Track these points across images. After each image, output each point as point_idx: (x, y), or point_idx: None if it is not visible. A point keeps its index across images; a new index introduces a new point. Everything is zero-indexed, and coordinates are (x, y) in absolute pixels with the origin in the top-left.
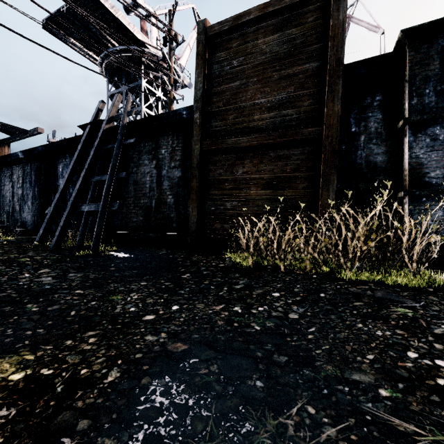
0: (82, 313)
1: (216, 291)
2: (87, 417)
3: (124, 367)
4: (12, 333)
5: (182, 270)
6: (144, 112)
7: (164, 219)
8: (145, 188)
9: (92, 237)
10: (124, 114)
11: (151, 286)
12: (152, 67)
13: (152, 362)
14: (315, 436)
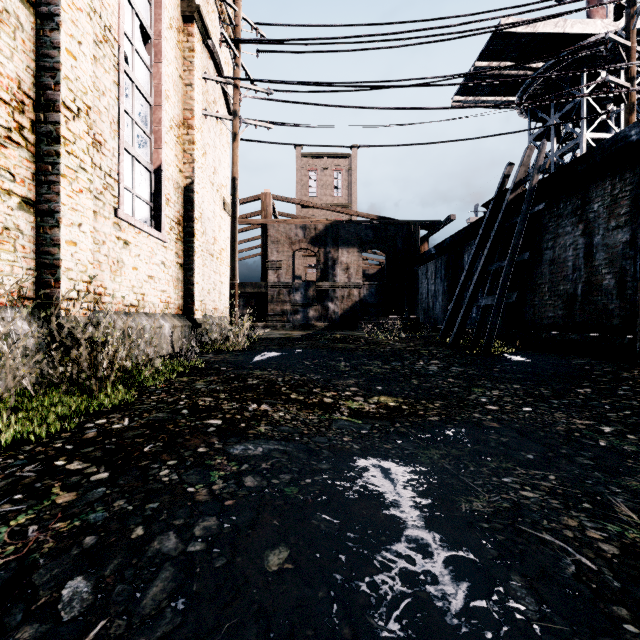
0: (443, 392)
1: (605, 411)
2: (410, 423)
3: (443, 418)
4: (398, 390)
5: (584, 384)
6: (587, 140)
7: (596, 313)
8: (565, 268)
9: (496, 337)
10: (533, 173)
11: (521, 390)
12: (605, 58)
13: (462, 422)
14: (529, 479)
